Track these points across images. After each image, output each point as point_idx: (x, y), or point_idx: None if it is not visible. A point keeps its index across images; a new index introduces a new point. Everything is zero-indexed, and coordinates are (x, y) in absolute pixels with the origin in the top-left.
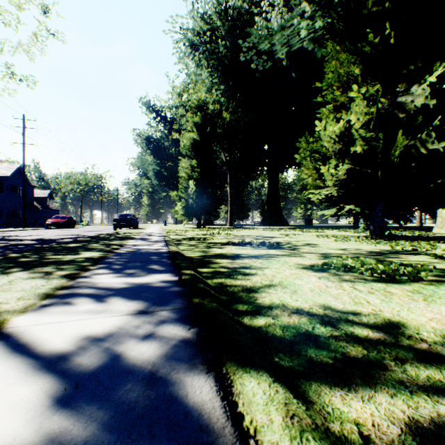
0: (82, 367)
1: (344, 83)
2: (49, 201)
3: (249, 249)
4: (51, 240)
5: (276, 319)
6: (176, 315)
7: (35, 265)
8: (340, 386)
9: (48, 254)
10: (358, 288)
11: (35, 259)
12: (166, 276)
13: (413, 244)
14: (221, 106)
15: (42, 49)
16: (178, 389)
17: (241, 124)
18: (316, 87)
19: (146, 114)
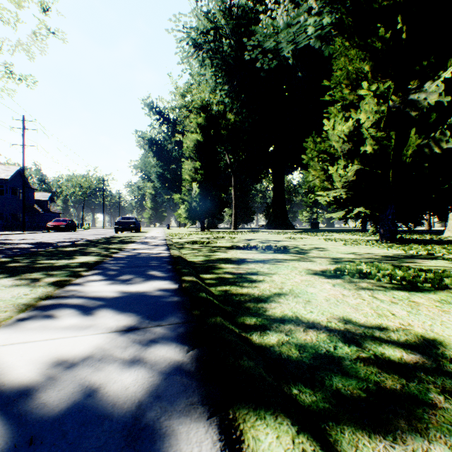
0: (45, 408)
1: (353, 81)
2: (49, 204)
3: (255, 253)
4: (49, 244)
5: (290, 336)
6: (172, 332)
7: (23, 271)
8: (381, 433)
9: (41, 259)
10: (378, 297)
11: (26, 264)
12: (165, 283)
13: (427, 248)
14: (225, 107)
15: (41, 48)
16: (168, 447)
17: (246, 125)
18: (323, 87)
19: (149, 115)
